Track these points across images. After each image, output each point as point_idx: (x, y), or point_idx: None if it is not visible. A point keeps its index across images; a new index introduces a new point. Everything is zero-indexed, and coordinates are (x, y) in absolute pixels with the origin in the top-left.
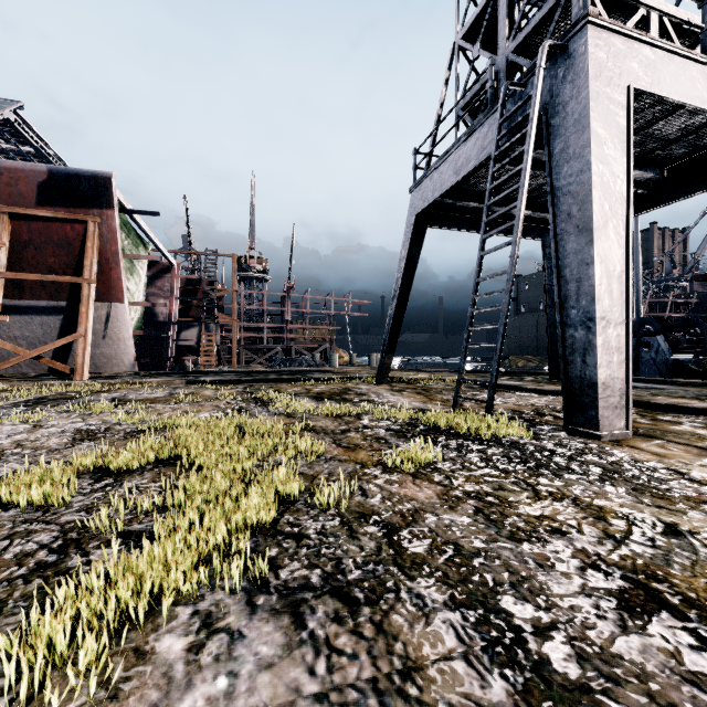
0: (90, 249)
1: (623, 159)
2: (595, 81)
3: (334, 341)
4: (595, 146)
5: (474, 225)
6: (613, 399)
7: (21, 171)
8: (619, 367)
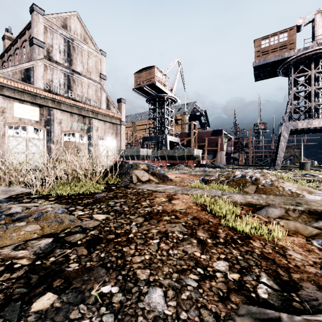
0: (219, 142)
1: (286, 139)
2: (283, 130)
3: (295, 156)
4: (281, 138)
5: (298, 133)
6: (278, 165)
7: (209, 131)
8: (280, 162)
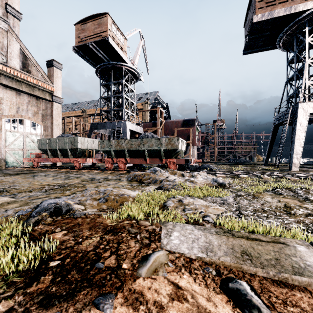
0: (191, 135)
1: (305, 127)
2: (299, 114)
3: (255, 152)
4: (298, 126)
5: None
6: (295, 165)
7: (179, 121)
8: (298, 161)
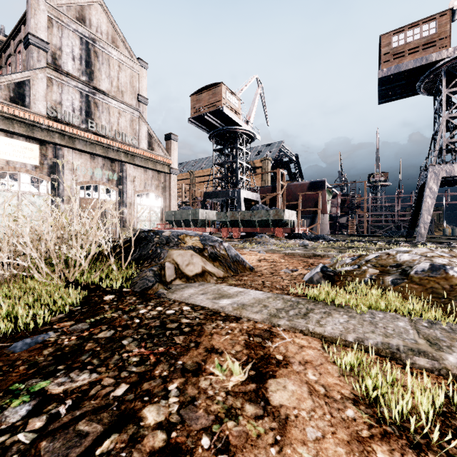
0: (319, 200)
1: (435, 193)
2: (430, 178)
3: (433, 221)
4: (427, 192)
5: (450, 184)
6: (422, 236)
7: (304, 184)
8: (425, 231)
